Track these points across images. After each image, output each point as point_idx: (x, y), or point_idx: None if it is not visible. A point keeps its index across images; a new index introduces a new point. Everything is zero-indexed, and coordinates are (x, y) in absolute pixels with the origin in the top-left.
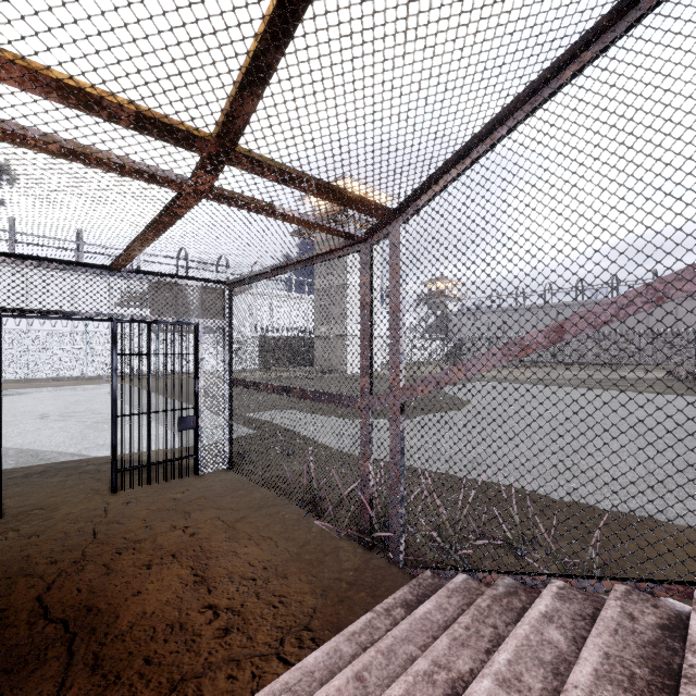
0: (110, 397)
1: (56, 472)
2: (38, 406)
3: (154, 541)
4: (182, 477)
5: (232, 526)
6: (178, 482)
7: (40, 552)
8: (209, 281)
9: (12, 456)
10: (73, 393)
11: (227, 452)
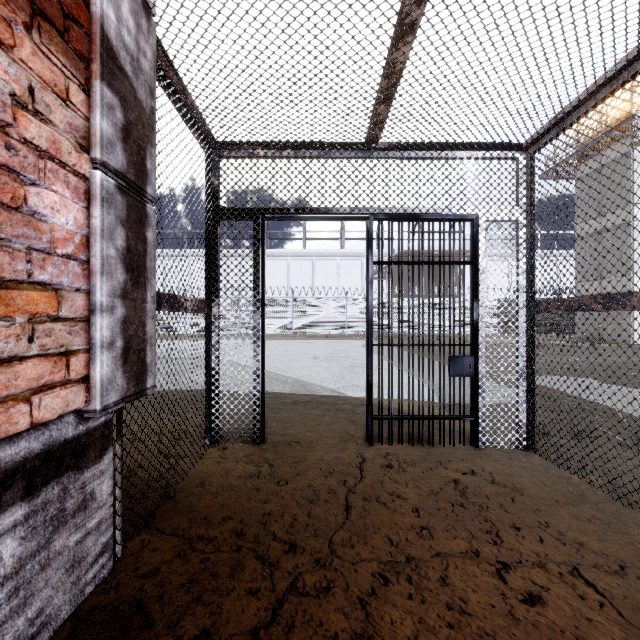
0: (362, 348)
1: (316, 405)
2: (314, 350)
3: (444, 577)
4: (453, 446)
5: (634, 624)
6: (451, 452)
7: (282, 516)
8: (495, 146)
9: (289, 383)
10: (337, 344)
11: (523, 422)
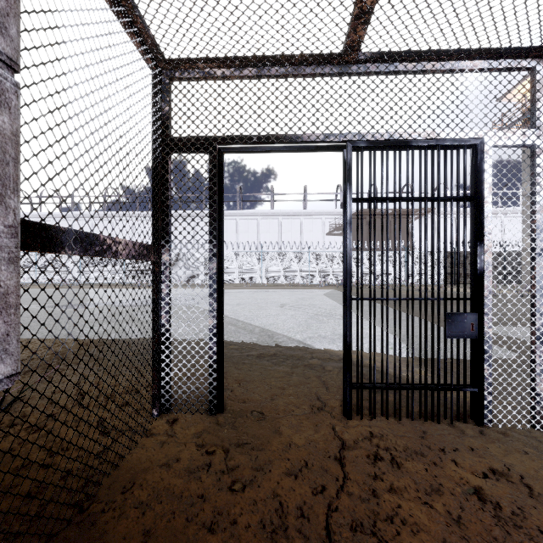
0: (325, 297)
1: (283, 359)
2: (280, 298)
3: None
4: (451, 423)
5: None
6: (451, 433)
7: None
8: (506, 51)
9: (256, 333)
10: (301, 292)
11: (541, 396)
